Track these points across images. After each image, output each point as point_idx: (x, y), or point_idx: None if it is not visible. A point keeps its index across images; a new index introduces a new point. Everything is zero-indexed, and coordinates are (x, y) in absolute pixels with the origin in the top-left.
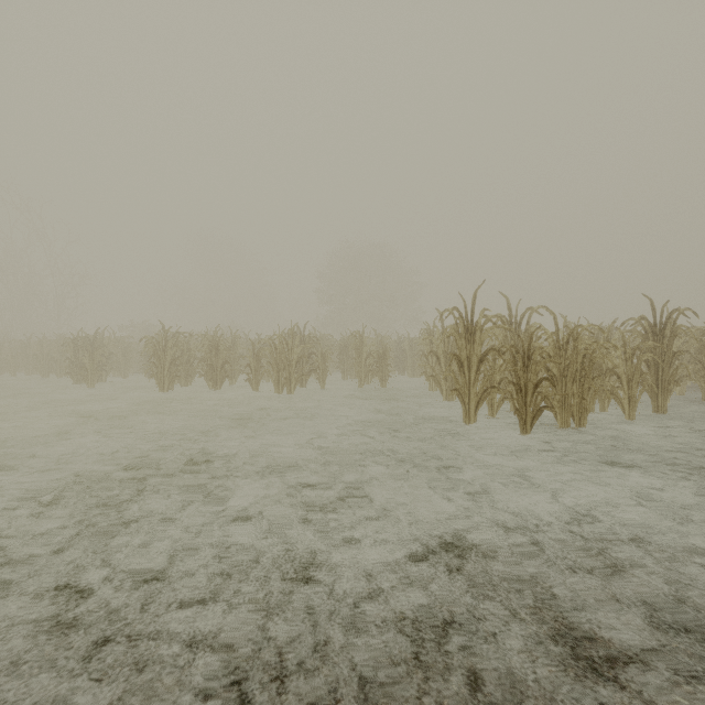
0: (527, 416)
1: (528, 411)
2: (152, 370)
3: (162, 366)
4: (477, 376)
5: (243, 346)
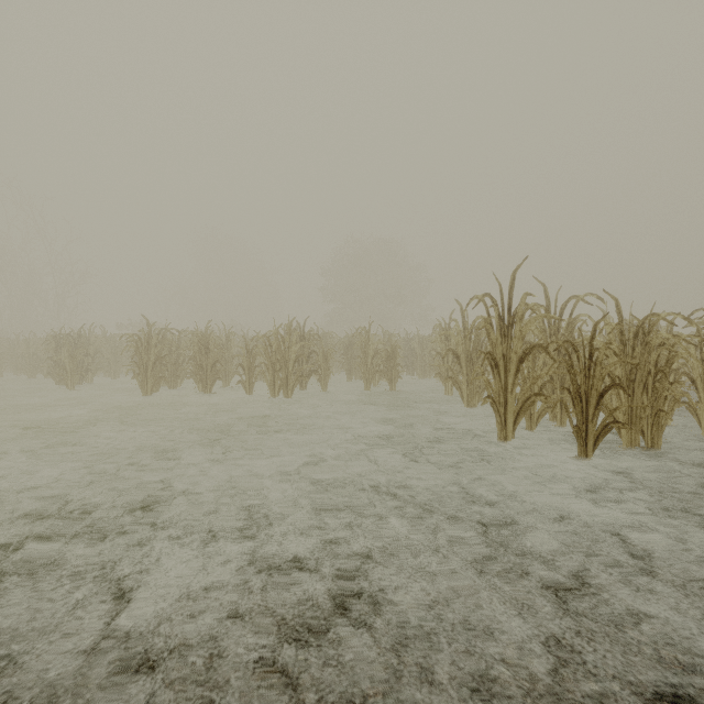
0: (588, 434)
1: (589, 427)
2: (134, 371)
3: (145, 366)
4: (516, 379)
5: (241, 344)
